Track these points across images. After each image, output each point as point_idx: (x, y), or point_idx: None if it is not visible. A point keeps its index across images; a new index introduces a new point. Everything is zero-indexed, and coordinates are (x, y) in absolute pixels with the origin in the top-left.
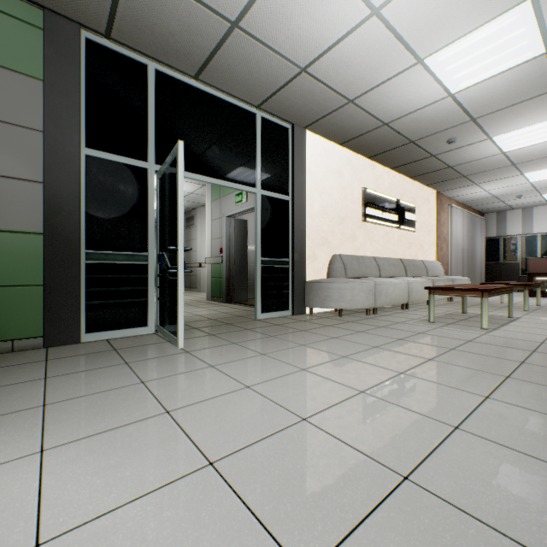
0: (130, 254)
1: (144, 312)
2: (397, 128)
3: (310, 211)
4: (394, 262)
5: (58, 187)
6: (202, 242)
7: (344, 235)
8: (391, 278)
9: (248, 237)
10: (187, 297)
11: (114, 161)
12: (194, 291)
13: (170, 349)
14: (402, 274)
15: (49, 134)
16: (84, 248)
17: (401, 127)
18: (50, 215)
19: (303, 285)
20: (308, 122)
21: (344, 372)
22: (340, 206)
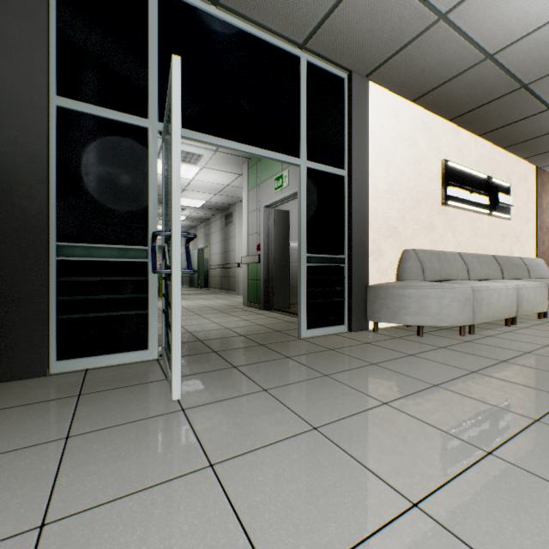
0: (122, 248)
1: (144, 329)
2: (507, 62)
3: (373, 190)
4: (485, 260)
5: (14, 151)
6: (240, 240)
7: (419, 223)
8: (487, 281)
9: (290, 232)
10: (223, 300)
11: (100, 116)
12: (232, 293)
13: (158, 401)
14: (497, 276)
15: (1, 74)
16: (54, 239)
17: (513, 60)
18: (2, 191)
19: (364, 290)
20: (371, 66)
21: (534, 534)
22: (413, 184)
